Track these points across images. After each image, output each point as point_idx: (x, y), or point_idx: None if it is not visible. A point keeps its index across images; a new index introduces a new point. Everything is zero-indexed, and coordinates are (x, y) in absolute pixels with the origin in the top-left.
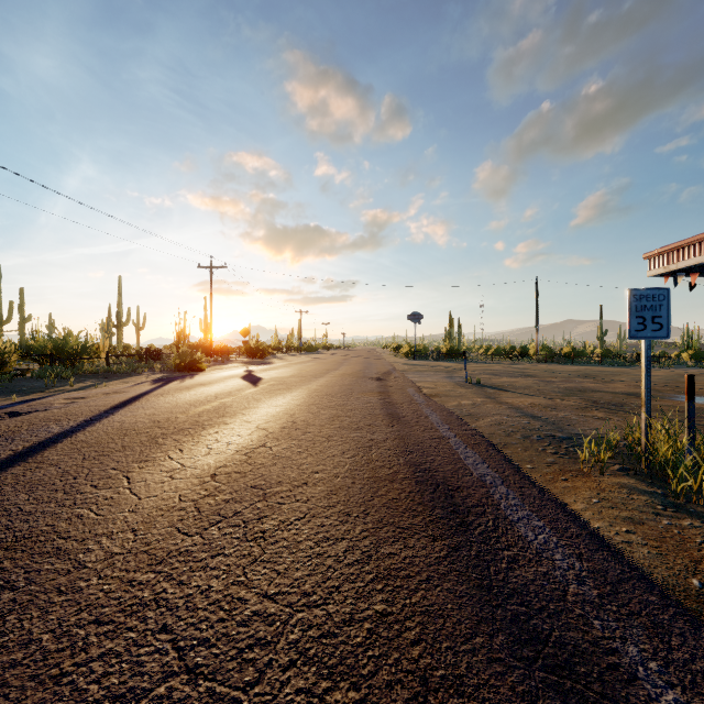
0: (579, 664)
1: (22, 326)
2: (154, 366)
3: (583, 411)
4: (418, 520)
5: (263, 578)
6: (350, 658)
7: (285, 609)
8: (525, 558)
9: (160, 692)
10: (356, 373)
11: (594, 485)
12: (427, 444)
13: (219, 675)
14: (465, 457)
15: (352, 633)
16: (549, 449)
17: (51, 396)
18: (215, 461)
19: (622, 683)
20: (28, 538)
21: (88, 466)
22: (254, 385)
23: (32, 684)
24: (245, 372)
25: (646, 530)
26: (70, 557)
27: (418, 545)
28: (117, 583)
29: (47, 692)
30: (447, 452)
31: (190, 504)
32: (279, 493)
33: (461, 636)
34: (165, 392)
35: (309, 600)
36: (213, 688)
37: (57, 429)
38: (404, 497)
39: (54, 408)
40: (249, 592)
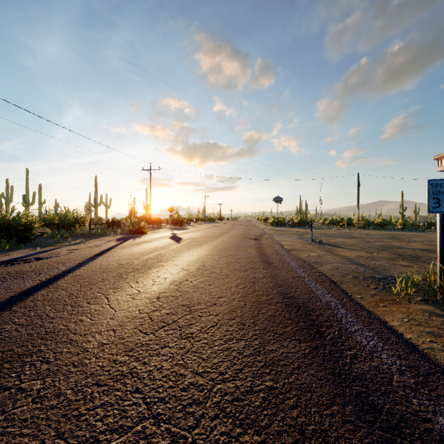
0: (405, 427)
1: (40, 206)
2: (117, 231)
3: (393, 261)
4: (289, 329)
5: (194, 362)
6: (252, 415)
7: (209, 382)
8: (361, 356)
9: (138, 429)
10: (241, 235)
11: (405, 310)
12: (290, 281)
13: (172, 421)
14: (316, 289)
15: (252, 399)
16: (371, 285)
17: (58, 248)
18: (158, 289)
19: (436, 442)
20: (53, 332)
21: (84, 291)
22: (178, 242)
23: (63, 420)
24: (172, 234)
25: (443, 341)
26: (78, 344)
27: (290, 345)
28: (107, 361)
29: (73, 425)
30: (303, 286)
31: (146, 315)
32: (199, 310)
33: (323, 404)
34: (124, 246)
35: (224, 377)
36: (170, 428)
37: (64, 268)
38: (278, 314)
39: (61, 255)
40: (186, 370)
